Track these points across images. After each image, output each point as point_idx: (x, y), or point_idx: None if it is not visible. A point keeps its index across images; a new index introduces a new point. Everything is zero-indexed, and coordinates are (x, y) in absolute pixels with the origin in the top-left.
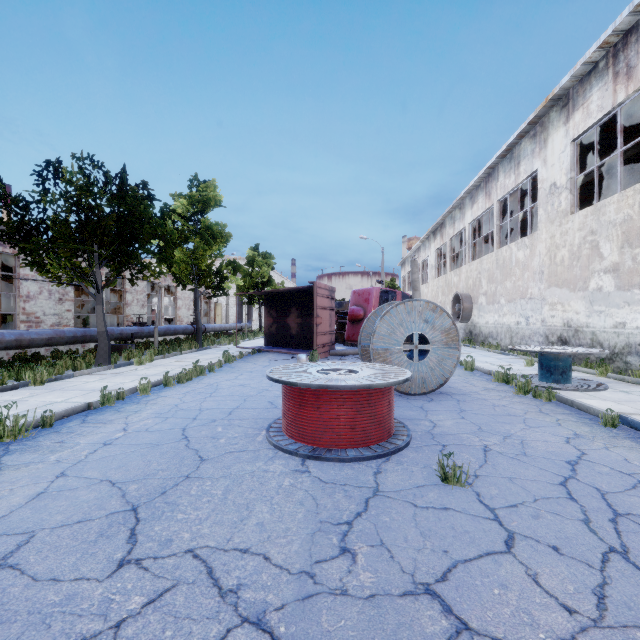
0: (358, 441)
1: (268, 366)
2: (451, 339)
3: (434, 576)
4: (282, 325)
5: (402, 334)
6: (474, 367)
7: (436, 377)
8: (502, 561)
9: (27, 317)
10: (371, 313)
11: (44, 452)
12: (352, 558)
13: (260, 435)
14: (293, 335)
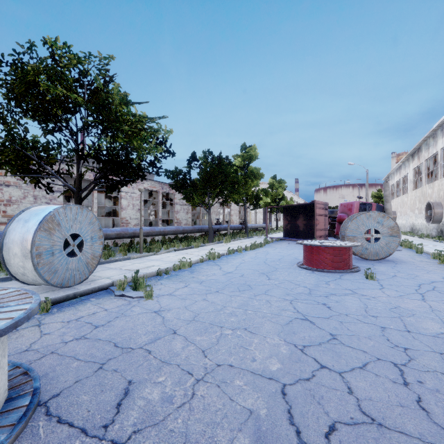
0: (334, 267)
1: (288, 246)
2: (394, 232)
3: (352, 288)
4: (294, 225)
5: (363, 229)
6: (425, 252)
7: (384, 252)
8: (375, 289)
9: (177, 221)
10: (347, 218)
11: (225, 263)
12: (329, 285)
13: (294, 265)
14: (300, 231)
